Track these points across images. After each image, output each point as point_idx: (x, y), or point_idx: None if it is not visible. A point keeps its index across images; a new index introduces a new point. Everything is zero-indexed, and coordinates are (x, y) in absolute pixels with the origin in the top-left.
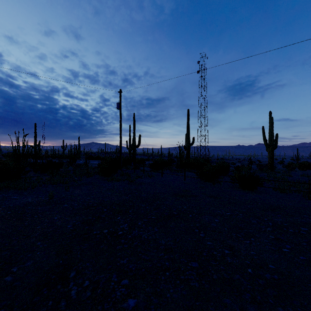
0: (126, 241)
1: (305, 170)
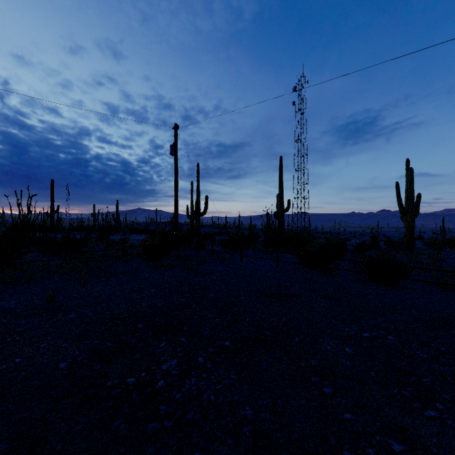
0: (169, 408)
1: None
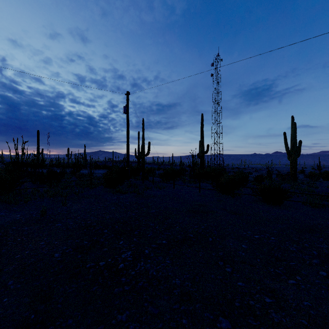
0: (127, 279)
1: None
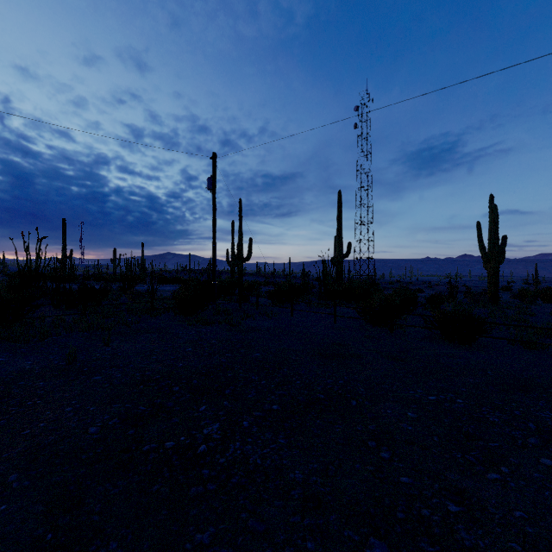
0: (212, 472)
1: None
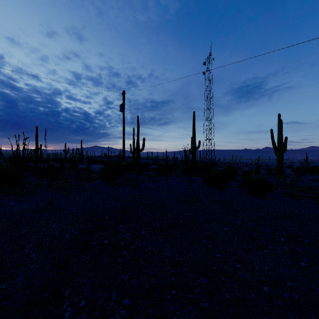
0: (128, 253)
1: (316, 175)
